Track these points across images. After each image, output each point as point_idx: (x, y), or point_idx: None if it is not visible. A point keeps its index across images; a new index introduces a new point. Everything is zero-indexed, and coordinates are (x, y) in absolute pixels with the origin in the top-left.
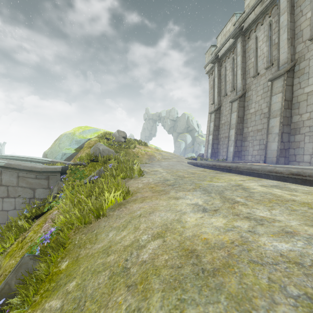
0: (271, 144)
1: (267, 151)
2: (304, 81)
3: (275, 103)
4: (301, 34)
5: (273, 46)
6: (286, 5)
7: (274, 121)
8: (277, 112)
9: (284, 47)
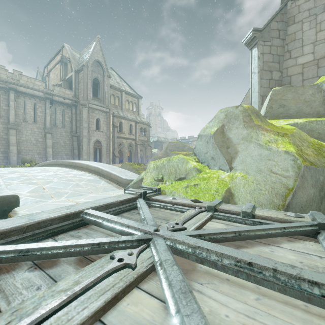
0: (13, 157)
1: (11, 160)
2: (21, 135)
3: (12, 139)
4: (19, 116)
5: (1, 108)
6: (14, 99)
7: (13, 147)
8: (15, 144)
9: (13, 116)
